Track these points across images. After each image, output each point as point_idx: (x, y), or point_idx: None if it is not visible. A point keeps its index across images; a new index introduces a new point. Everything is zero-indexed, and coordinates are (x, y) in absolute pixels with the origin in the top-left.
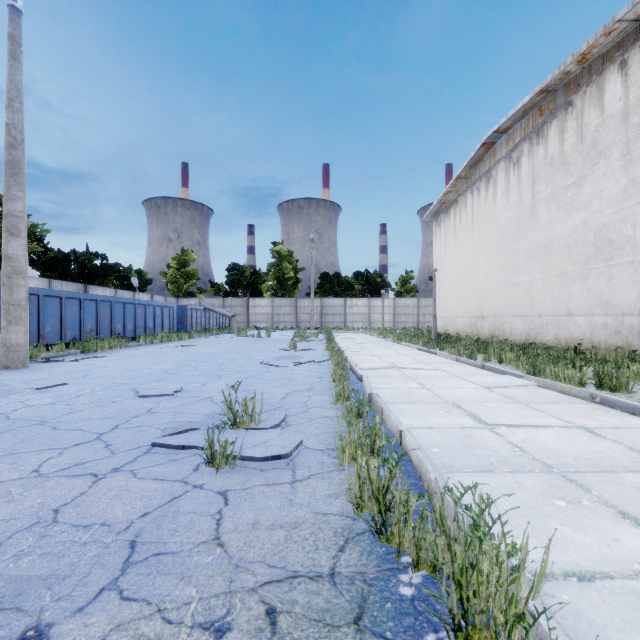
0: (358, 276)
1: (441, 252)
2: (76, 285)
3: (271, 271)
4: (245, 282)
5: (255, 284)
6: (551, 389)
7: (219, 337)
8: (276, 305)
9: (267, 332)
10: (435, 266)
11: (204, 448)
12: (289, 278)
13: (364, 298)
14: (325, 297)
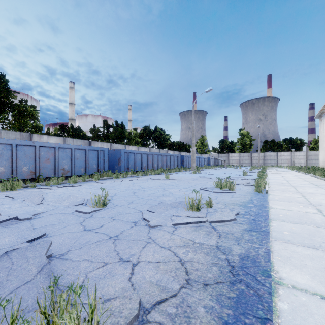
0: (285, 140)
1: (322, 133)
2: (178, 152)
3: (239, 141)
4: (226, 146)
5: (231, 147)
6: (310, 176)
7: (222, 168)
8: (241, 156)
9: (239, 166)
10: (320, 139)
11: (242, 174)
12: (247, 144)
13: (288, 152)
14: (266, 152)
